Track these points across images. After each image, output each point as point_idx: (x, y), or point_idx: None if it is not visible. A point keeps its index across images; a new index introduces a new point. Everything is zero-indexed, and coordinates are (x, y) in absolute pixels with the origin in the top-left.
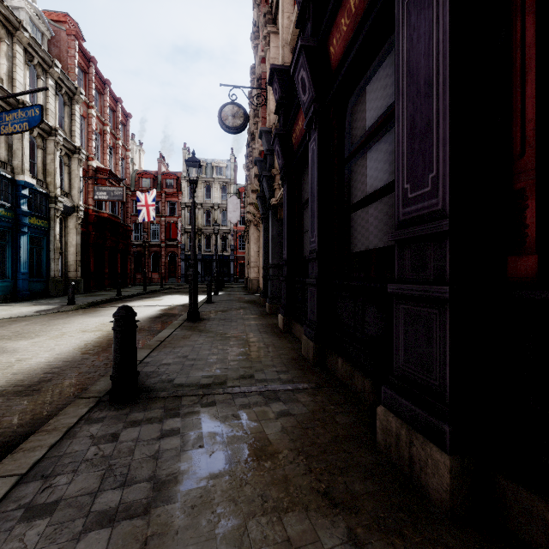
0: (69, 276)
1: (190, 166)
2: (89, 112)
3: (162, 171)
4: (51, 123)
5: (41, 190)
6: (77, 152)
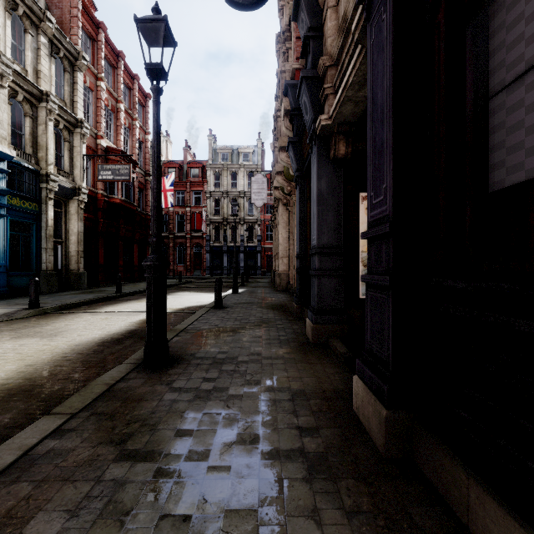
0: (70, 269)
1: (154, 45)
2: (98, 85)
3: (188, 160)
4: (44, 88)
5: (26, 164)
6: (79, 125)
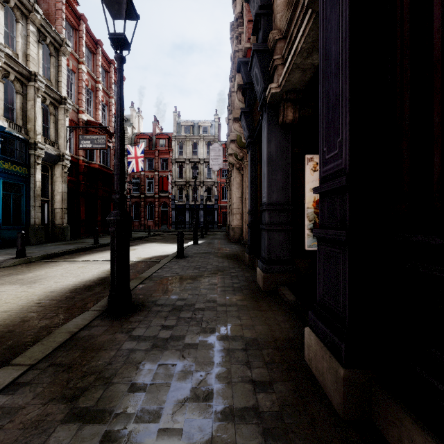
0: (55, 223)
1: (118, 18)
2: (79, 68)
3: (156, 132)
4: (33, 69)
5: (17, 134)
6: (63, 102)
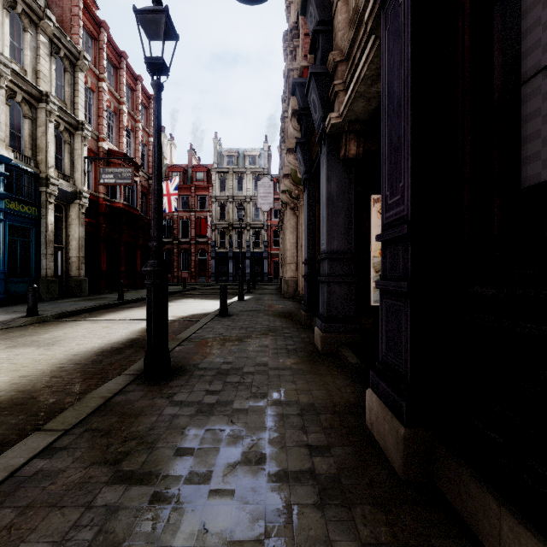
0: (70, 275)
1: (155, 38)
2: (99, 86)
3: (193, 164)
4: (44, 88)
5: (25, 167)
6: (80, 127)
